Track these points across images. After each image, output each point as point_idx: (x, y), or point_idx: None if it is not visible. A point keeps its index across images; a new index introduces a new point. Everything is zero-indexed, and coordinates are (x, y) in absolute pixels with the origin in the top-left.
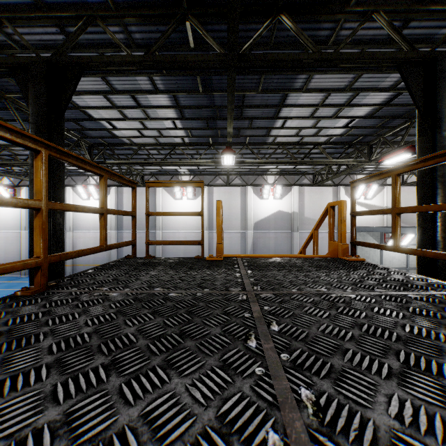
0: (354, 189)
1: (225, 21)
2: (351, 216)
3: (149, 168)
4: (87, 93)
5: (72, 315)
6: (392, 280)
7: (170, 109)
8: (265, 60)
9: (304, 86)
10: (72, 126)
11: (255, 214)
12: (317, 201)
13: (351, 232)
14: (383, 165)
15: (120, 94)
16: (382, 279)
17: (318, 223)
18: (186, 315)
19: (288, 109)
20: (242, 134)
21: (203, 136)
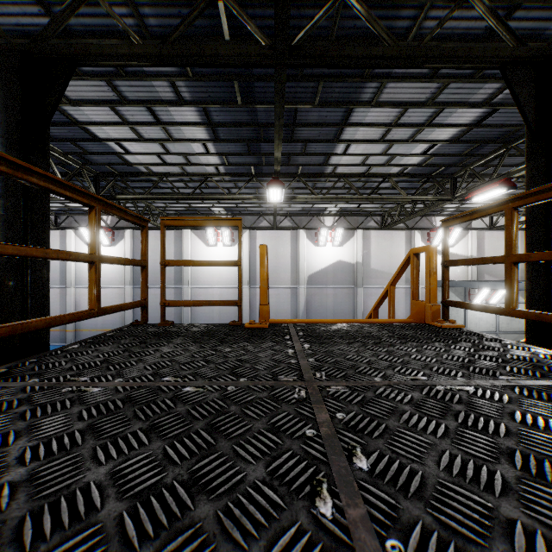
0: (446, 230)
1: (271, 4)
2: (443, 266)
3: (174, 206)
4: (87, 102)
5: (5, 437)
6: (515, 359)
7: (199, 127)
8: (325, 55)
9: (374, 98)
10: (71, 149)
11: (309, 265)
12: (386, 248)
13: (443, 288)
14: (468, 204)
15: (133, 105)
16: (499, 357)
17: (396, 276)
18: (205, 434)
19: (353, 129)
20: (294, 162)
21: (242, 165)
